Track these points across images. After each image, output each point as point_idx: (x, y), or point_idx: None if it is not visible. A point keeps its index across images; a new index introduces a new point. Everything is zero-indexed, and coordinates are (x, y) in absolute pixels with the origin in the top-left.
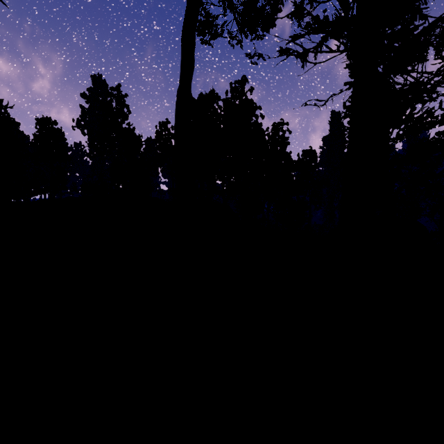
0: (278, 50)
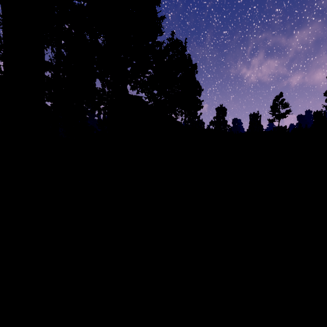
0: None
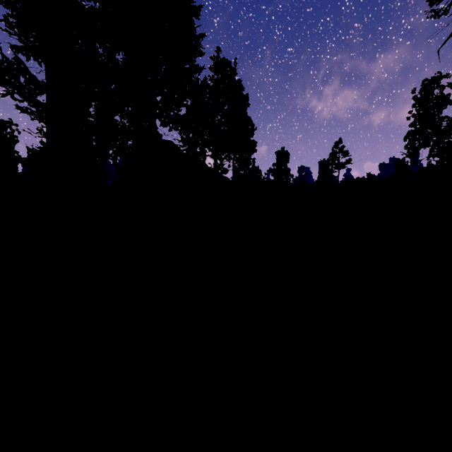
0: (15, 105)
